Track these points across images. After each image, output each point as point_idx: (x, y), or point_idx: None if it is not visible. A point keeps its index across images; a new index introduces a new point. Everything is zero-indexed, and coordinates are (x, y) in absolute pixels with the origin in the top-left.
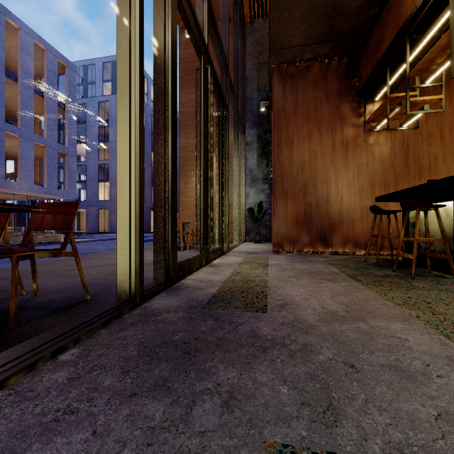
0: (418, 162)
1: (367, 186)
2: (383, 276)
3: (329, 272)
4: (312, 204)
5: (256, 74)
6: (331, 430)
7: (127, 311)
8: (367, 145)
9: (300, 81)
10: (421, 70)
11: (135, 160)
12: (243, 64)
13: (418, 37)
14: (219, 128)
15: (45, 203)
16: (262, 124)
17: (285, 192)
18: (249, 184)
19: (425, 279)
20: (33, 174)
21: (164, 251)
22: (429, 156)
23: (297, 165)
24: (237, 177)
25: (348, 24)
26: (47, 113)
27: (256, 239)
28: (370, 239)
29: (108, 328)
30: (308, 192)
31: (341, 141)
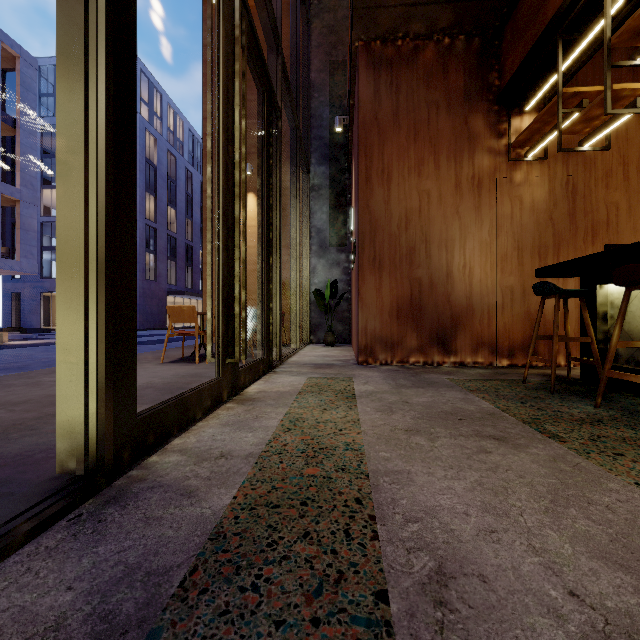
0: (590, 214)
1: (512, 253)
2: (591, 421)
3: (481, 413)
4: (423, 282)
5: (327, 80)
6: None
7: None
8: (511, 184)
9: (403, 73)
10: (634, 32)
11: None
12: (307, 61)
13: None
14: (263, 139)
15: None
16: (337, 158)
17: (378, 261)
18: (316, 252)
19: None
20: None
21: (84, 390)
22: (607, 206)
23: (399, 215)
24: (296, 239)
25: None
26: None
27: (327, 340)
28: (534, 342)
29: None
30: (417, 261)
31: (470, 177)
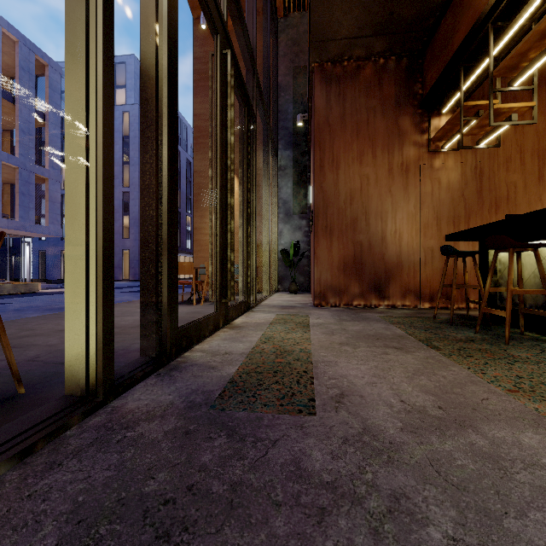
0: (494, 192)
1: (432, 222)
2: (466, 340)
3: (393, 336)
4: (364, 244)
5: (291, 82)
6: None
7: (76, 420)
8: (432, 169)
9: (348, 86)
10: (509, 68)
11: (97, 162)
12: (275, 68)
13: (504, 25)
14: (244, 141)
15: None
16: (299, 144)
17: (329, 228)
18: (282, 219)
19: (523, 345)
20: (0, 204)
21: (156, 311)
22: (507, 185)
23: (345, 194)
24: (267, 210)
25: (411, 11)
26: (20, 125)
27: (291, 288)
28: (441, 289)
29: (25, 466)
30: (359, 229)
31: (400, 164)
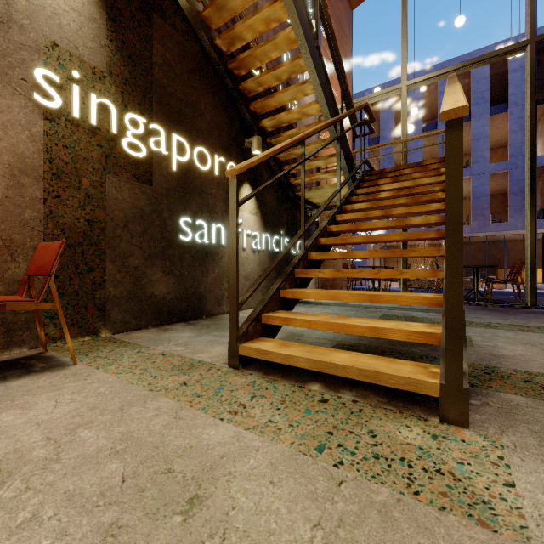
0: None
1: None
2: None
3: None
4: None
5: None
6: (469, 313)
7: (517, 307)
8: None
9: None
10: None
11: (528, 242)
12: None
13: None
14: None
15: (521, 261)
16: None
17: None
18: None
19: None
20: None
21: None
22: None
23: None
24: None
25: None
26: None
27: None
28: None
29: (500, 307)
30: None
31: None
